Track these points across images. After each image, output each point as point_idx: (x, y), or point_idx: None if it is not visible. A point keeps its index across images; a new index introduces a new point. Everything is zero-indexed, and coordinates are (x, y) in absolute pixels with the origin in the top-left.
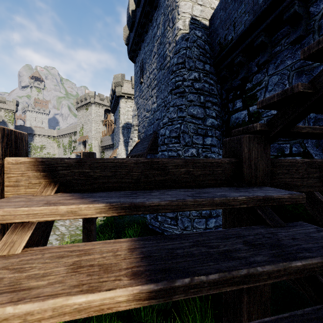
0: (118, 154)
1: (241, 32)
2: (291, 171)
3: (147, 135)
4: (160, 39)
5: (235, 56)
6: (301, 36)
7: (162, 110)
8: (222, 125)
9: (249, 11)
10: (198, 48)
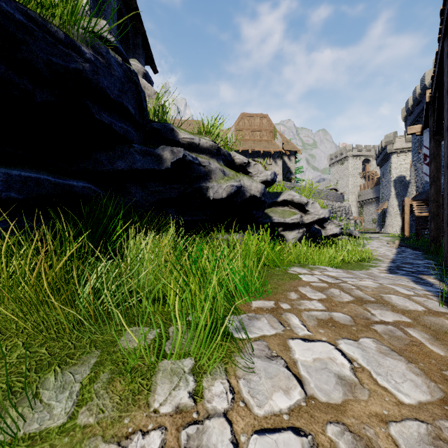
0: (389, 206)
1: None
2: None
3: (425, 190)
4: None
5: None
6: None
7: None
8: None
9: None
10: None
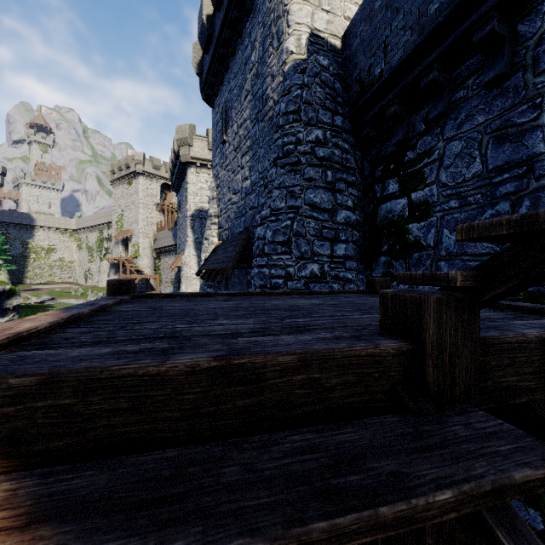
0: (184, 263)
1: (398, 61)
2: (518, 360)
3: (234, 234)
4: (256, 68)
5: (388, 104)
6: (502, 74)
7: (259, 192)
8: (364, 221)
9: (412, 27)
10: (322, 86)
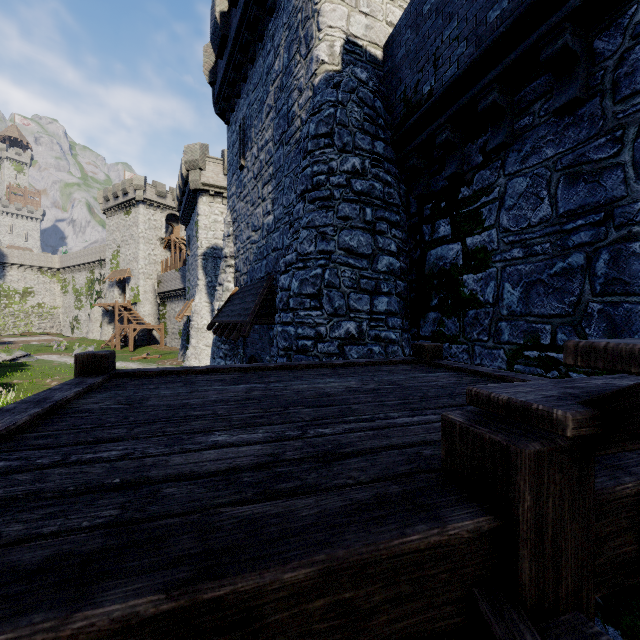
0: (194, 311)
1: (451, 78)
2: (639, 519)
3: (254, 280)
4: (280, 79)
5: (438, 129)
6: (576, 99)
7: (284, 230)
8: (410, 268)
9: (468, 37)
10: (360, 105)
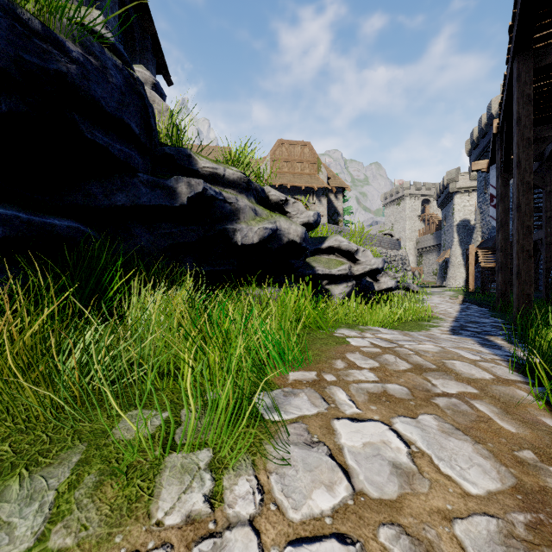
0: (451, 255)
1: None
2: None
3: (491, 236)
4: None
5: None
6: None
7: None
8: None
9: None
10: None
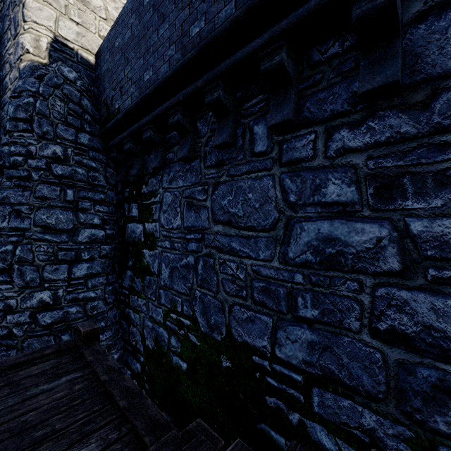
0: None
1: (127, 108)
2: None
3: None
4: None
5: (125, 139)
6: (187, 157)
7: None
8: (118, 232)
9: (135, 83)
10: (64, 100)
